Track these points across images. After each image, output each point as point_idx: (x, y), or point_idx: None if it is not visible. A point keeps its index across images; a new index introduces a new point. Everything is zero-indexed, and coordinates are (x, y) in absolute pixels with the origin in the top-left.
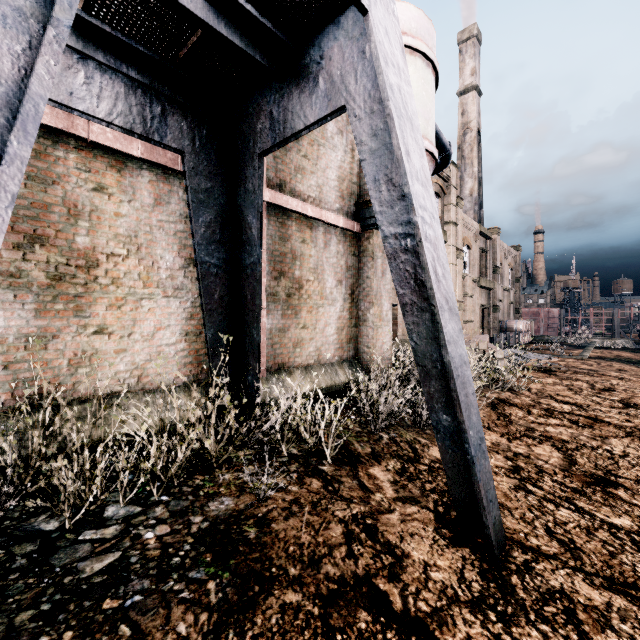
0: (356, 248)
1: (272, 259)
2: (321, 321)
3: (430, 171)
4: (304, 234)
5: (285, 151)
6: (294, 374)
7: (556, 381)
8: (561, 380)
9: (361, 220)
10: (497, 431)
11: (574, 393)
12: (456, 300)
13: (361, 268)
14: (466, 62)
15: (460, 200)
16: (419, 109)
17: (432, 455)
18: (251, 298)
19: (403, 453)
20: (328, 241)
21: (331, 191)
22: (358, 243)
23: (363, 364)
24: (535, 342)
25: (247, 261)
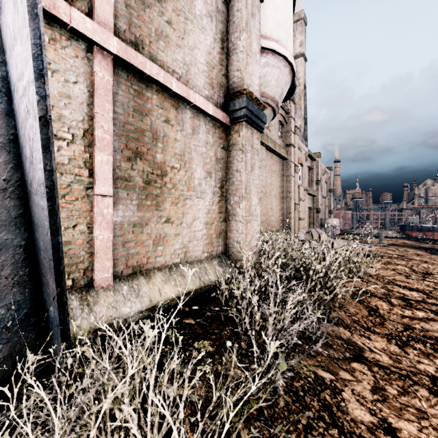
0: (225, 141)
1: (123, 134)
2: (188, 215)
3: (288, 84)
4: (168, 113)
5: (143, 5)
6: (154, 278)
7: (383, 266)
8: (385, 265)
9: (231, 112)
10: (379, 333)
11: (406, 278)
12: (294, 203)
13: (230, 162)
14: (296, 36)
15: (297, 129)
16: (281, 21)
17: (357, 419)
18: (35, 158)
19: (321, 433)
20: (196, 128)
21: (200, 75)
22: (227, 137)
23: (232, 259)
24: (343, 233)
25: (22, 79)
